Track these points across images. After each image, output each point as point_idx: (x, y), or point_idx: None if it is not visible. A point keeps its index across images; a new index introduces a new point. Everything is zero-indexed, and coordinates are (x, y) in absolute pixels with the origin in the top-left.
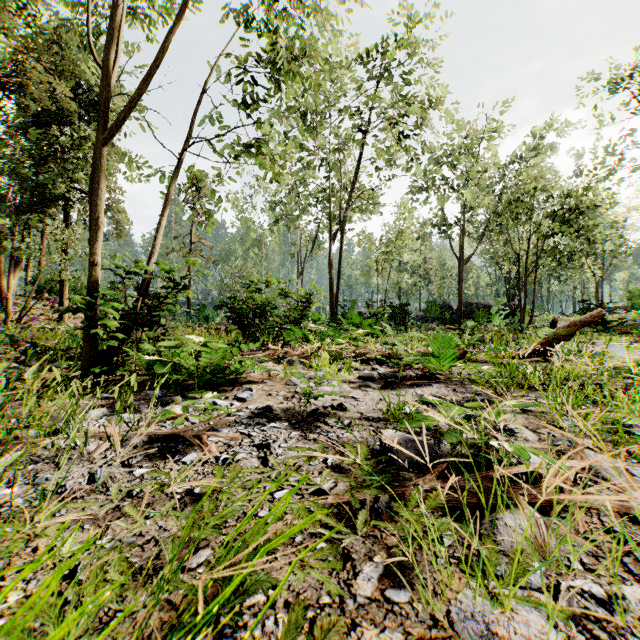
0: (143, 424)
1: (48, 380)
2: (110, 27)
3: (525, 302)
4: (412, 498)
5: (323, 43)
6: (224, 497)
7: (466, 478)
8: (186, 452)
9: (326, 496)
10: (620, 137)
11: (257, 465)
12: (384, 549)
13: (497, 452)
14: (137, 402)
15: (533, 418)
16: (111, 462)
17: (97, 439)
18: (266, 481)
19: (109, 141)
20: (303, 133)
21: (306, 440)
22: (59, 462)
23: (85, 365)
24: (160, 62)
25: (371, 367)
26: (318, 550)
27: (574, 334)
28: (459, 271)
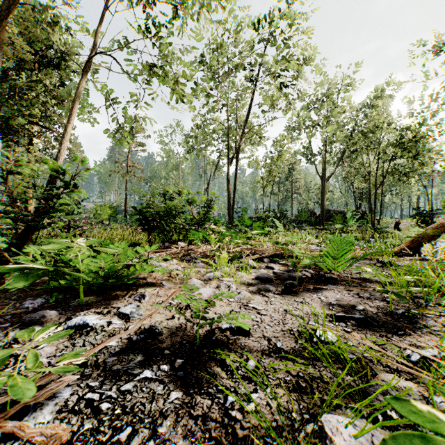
0: None
1: None
2: None
3: (375, 209)
4: None
5: None
6: None
7: None
8: None
9: None
10: (441, 88)
11: None
12: None
13: None
14: None
15: None
16: None
17: None
18: None
19: None
20: (208, 81)
21: (190, 419)
22: None
23: None
24: None
25: (266, 265)
26: None
27: (439, 234)
28: (322, 187)
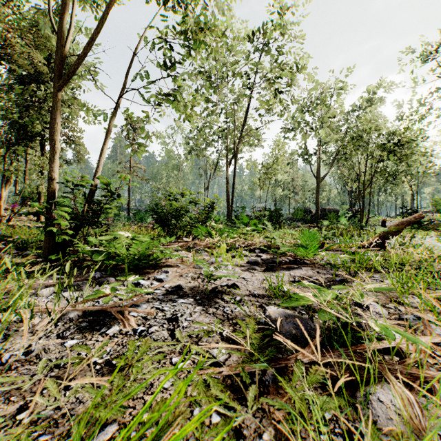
0: (79, 301)
1: (6, 267)
2: (63, 3)
3: (363, 208)
4: (295, 374)
5: (221, 21)
6: (134, 371)
7: (343, 358)
8: (111, 324)
9: (221, 367)
10: (429, 93)
11: (166, 337)
12: (272, 424)
13: (360, 326)
14: (81, 282)
15: (380, 295)
16: (49, 334)
17: (43, 313)
18: (172, 352)
19: (63, 88)
20: (208, 89)
21: (207, 314)
22: (8, 334)
23: (45, 253)
24: (101, 30)
25: (256, 254)
26: (213, 426)
27: (402, 230)
28: (317, 186)
